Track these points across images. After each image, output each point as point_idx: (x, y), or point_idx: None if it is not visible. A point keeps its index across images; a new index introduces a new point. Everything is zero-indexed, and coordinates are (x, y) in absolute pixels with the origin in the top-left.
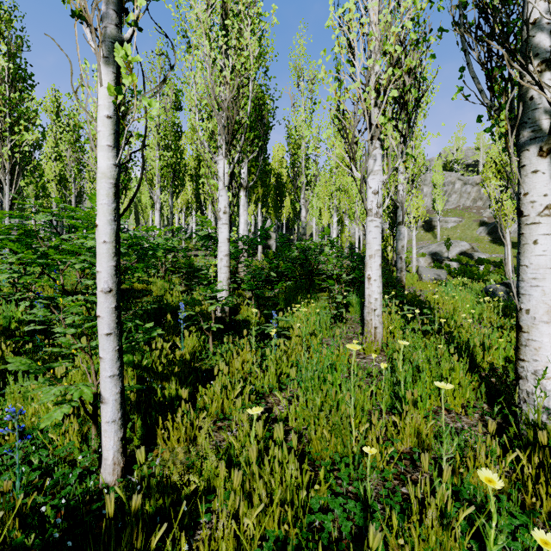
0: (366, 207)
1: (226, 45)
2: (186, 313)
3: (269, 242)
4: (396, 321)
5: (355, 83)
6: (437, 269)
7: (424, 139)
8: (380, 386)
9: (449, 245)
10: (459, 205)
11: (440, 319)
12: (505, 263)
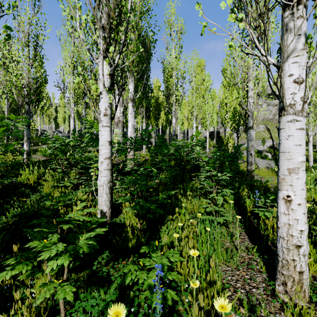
0: (285, 102)
1: None
2: (10, 273)
3: (150, 140)
4: (310, 248)
5: None
6: (260, 158)
7: None
8: None
9: (264, 142)
10: (265, 117)
11: None
12: (309, 155)
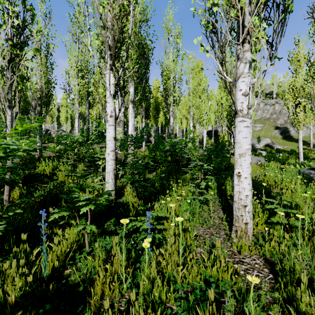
0: (236, 108)
1: None
2: (57, 215)
3: (150, 138)
4: (260, 212)
5: None
6: (254, 155)
7: None
8: None
9: (260, 141)
10: (262, 117)
11: None
12: (299, 152)
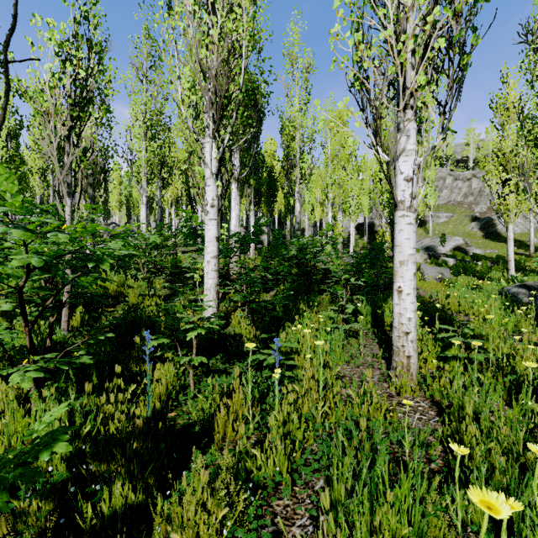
0: (396, 199)
1: (215, 4)
2: (156, 342)
3: (261, 237)
4: (430, 344)
5: (385, 31)
6: (435, 265)
7: (434, 125)
8: (464, 494)
9: (444, 241)
10: (450, 200)
11: (527, 363)
12: (508, 259)
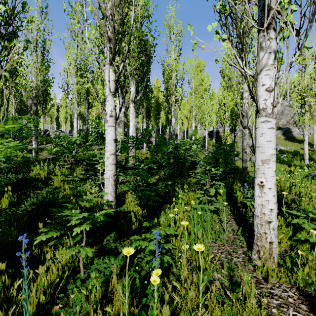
0: (259, 107)
1: None
2: (45, 236)
3: (151, 139)
4: (283, 227)
5: None
6: None
7: None
8: None
9: None
10: None
11: None
12: (304, 153)
